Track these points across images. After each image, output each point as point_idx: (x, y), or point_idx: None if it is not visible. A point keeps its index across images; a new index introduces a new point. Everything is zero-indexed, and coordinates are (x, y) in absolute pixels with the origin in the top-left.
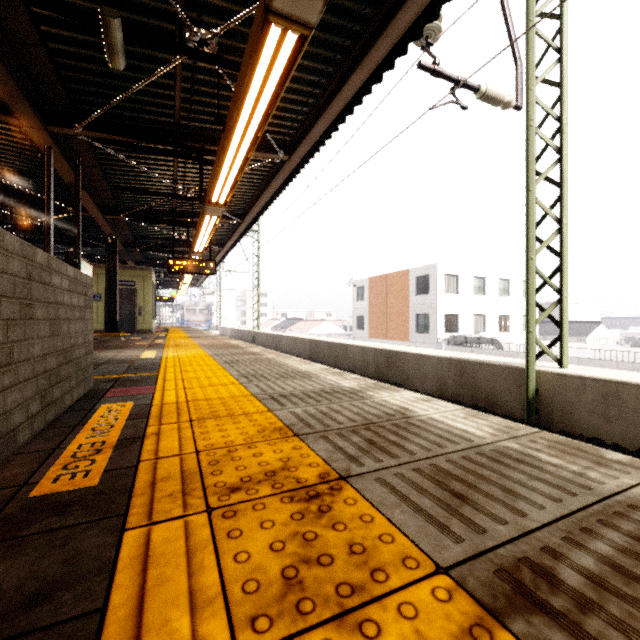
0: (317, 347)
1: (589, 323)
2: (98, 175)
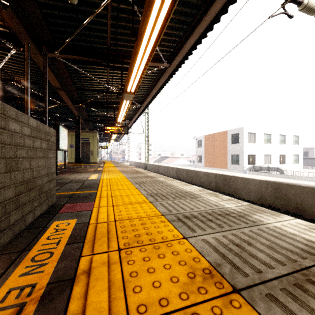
0: (180, 172)
1: None
2: (69, 82)
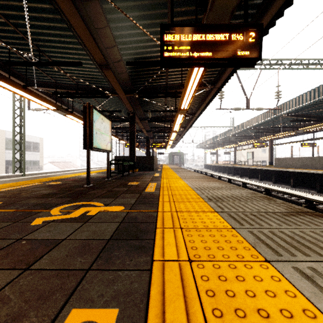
0: None
1: None
2: None
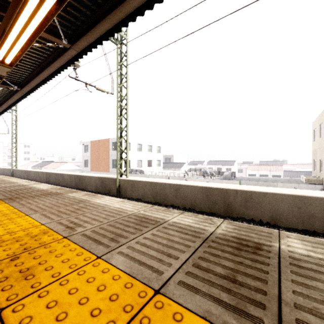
0: (50, 176)
1: (182, 163)
2: None
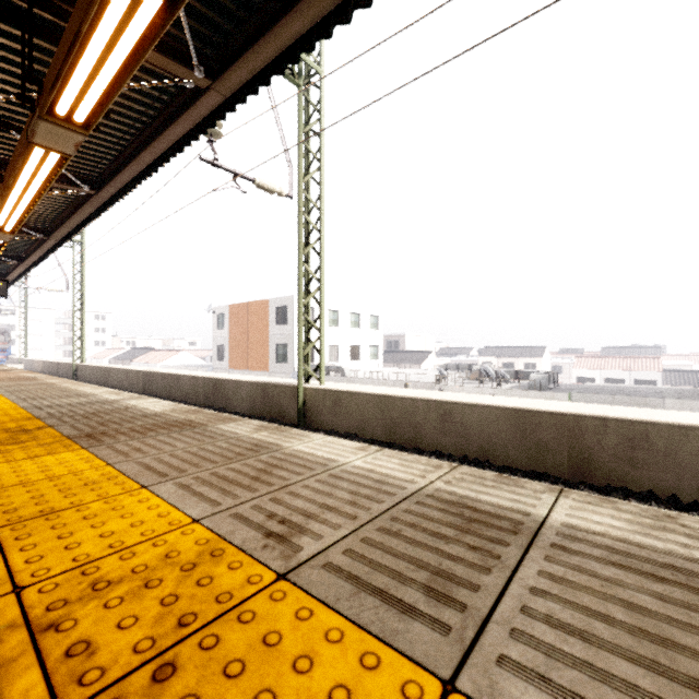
0: (151, 379)
1: (424, 352)
2: None
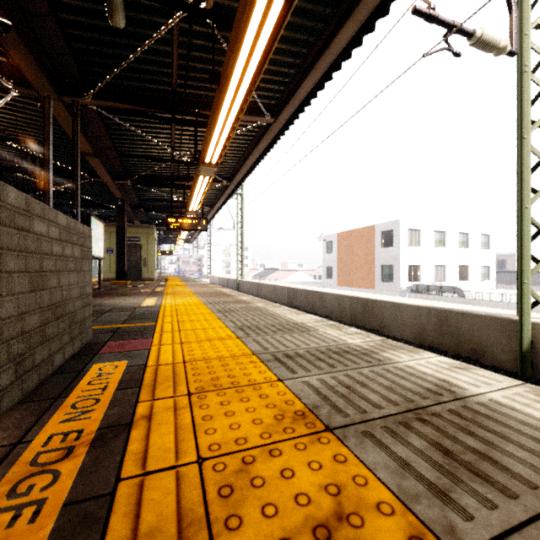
0: (295, 294)
1: None
2: (108, 144)
